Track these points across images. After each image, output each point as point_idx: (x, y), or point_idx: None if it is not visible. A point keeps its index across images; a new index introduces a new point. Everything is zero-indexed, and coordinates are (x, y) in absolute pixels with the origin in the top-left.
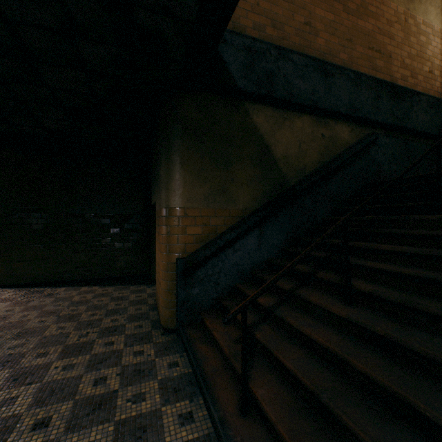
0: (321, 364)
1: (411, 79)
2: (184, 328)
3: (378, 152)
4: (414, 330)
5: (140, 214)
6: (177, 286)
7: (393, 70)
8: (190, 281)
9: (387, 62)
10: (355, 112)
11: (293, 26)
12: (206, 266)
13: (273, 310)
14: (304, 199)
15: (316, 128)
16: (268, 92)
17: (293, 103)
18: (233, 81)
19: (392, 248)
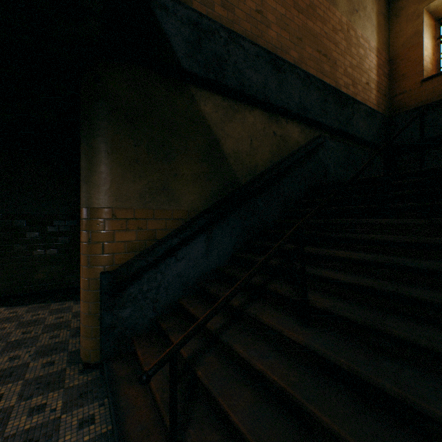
0: (276, 412)
1: (353, 88)
2: (109, 363)
3: (325, 155)
4: (380, 359)
5: (68, 214)
6: (100, 308)
7: (338, 76)
8: (120, 301)
9: (333, 68)
10: (305, 113)
11: (244, 11)
12: (140, 280)
13: (219, 335)
14: (255, 200)
15: (268, 125)
16: (218, 78)
17: (245, 94)
18: (175, 59)
19: (347, 255)
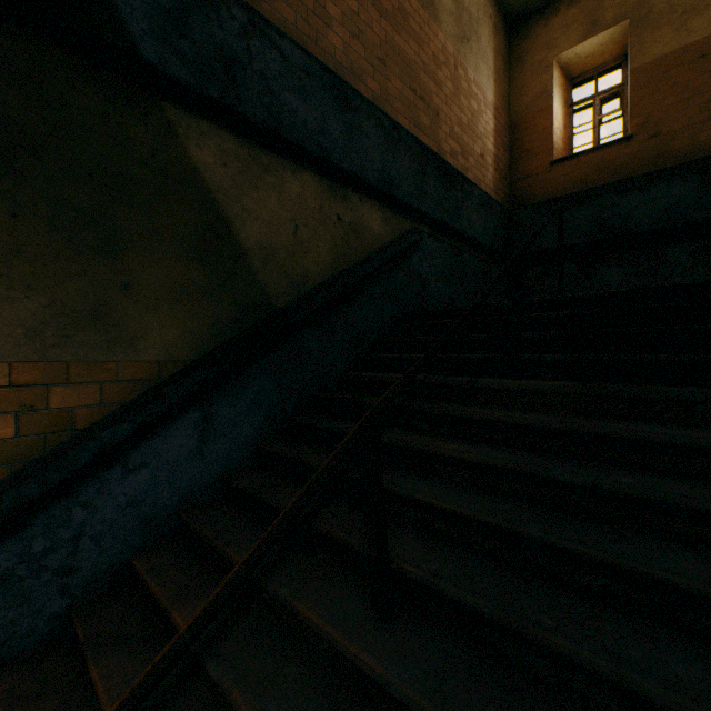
0: None
1: (463, 159)
2: None
3: (423, 262)
4: (528, 707)
5: None
6: None
7: (441, 136)
8: None
9: (434, 122)
10: (391, 189)
11: None
12: (24, 531)
13: (203, 659)
14: (304, 338)
15: (328, 202)
16: (226, 98)
17: (283, 139)
18: (125, 36)
19: (459, 453)
